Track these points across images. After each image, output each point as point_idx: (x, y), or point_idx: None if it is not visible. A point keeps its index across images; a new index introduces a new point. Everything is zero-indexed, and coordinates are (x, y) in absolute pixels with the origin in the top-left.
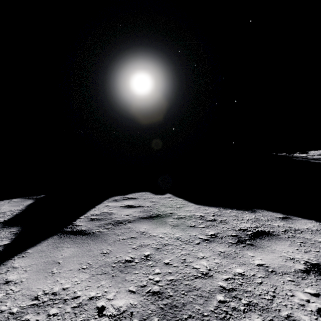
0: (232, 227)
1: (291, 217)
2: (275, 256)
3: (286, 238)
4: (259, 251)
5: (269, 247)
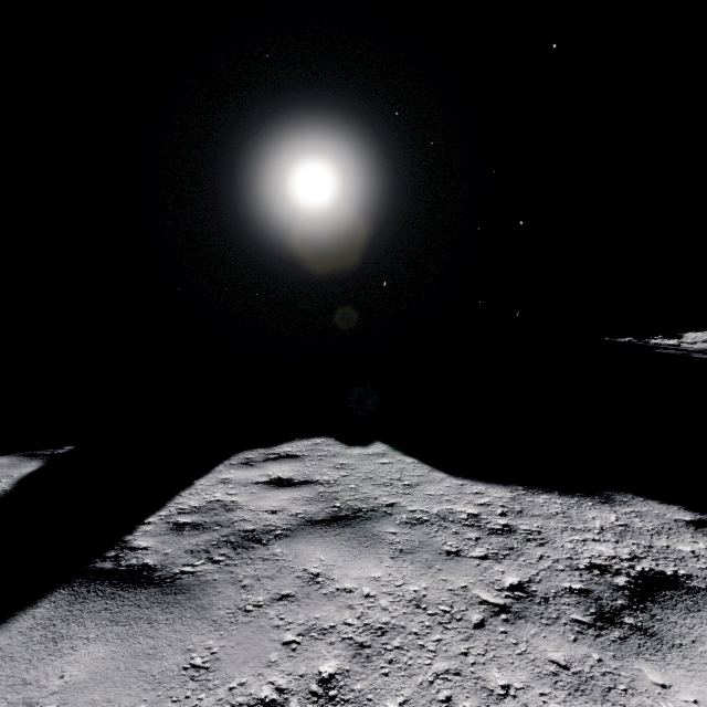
0: (565, 557)
1: None
2: None
3: None
4: (676, 663)
5: (700, 641)
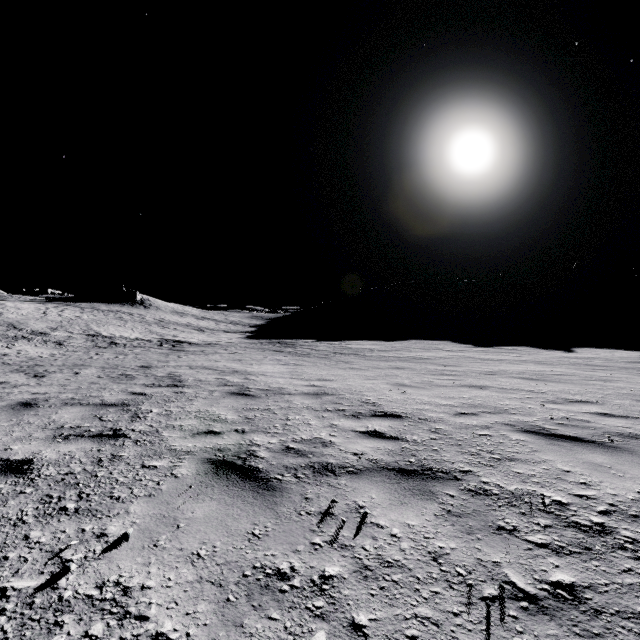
0: None
1: None
2: None
3: None
4: None
5: None
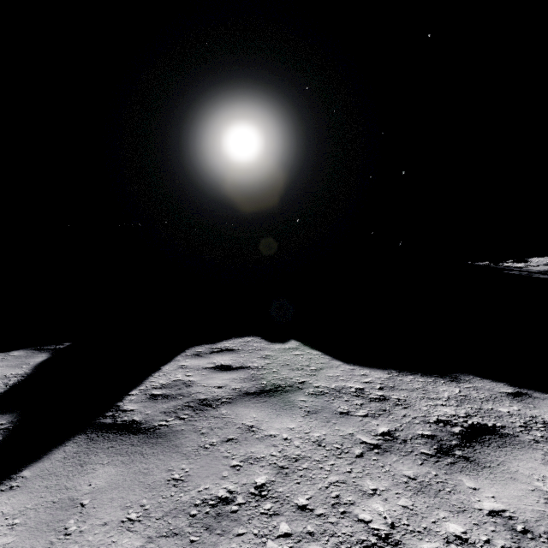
0: (421, 415)
1: (529, 394)
2: (521, 490)
3: (531, 443)
4: (485, 476)
5: (502, 464)
